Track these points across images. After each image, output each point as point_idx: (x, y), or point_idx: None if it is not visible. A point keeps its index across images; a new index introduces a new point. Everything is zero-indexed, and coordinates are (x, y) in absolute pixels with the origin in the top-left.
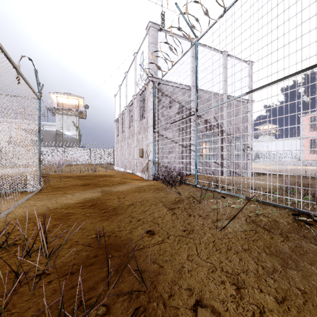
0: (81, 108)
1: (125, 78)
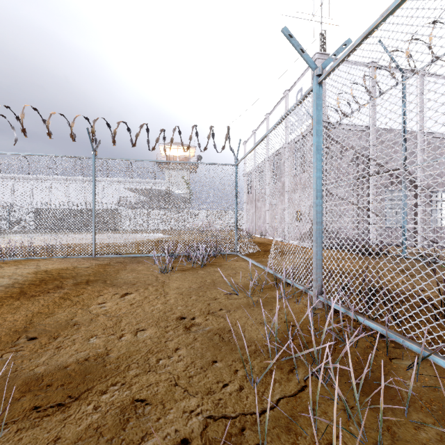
0: (194, 160)
1: (265, 121)
